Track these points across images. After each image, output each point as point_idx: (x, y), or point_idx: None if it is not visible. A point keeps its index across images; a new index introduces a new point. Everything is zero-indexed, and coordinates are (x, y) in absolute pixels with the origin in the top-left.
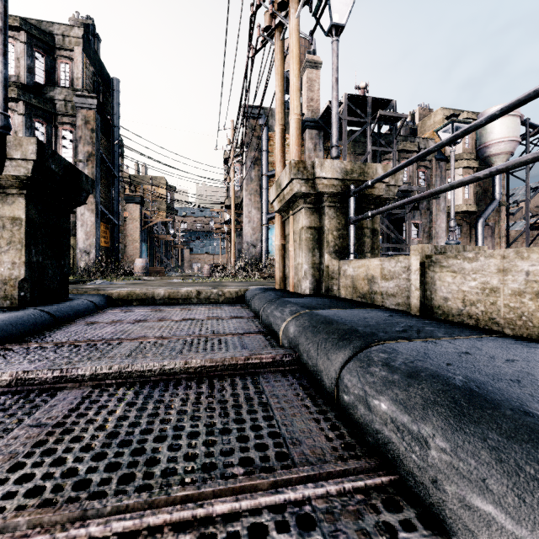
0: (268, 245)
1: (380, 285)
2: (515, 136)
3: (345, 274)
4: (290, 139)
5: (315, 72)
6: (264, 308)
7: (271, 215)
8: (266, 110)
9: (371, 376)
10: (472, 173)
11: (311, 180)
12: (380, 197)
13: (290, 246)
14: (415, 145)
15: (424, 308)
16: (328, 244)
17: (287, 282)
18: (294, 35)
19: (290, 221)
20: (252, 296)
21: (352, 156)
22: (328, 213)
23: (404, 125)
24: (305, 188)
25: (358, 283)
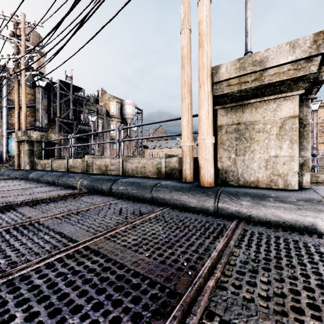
0: (8, 148)
1: (47, 165)
2: (133, 113)
3: (40, 163)
4: (22, 119)
5: (42, 58)
6: (12, 173)
7: (11, 130)
8: (7, 68)
9: (31, 174)
10: (119, 124)
11: (29, 136)
12: (54, 142)
13: (22, 154)
14: (95, 108)
15: (52, 169)
16: (36, 155)
17: (21, 166)
18: (24, 86)
19: (22, 146)
20: (4, 171)
21: (65, 106)
22: (36, 146)
23: (93, 96)
24: (27, 138)
25: (43, 165)
